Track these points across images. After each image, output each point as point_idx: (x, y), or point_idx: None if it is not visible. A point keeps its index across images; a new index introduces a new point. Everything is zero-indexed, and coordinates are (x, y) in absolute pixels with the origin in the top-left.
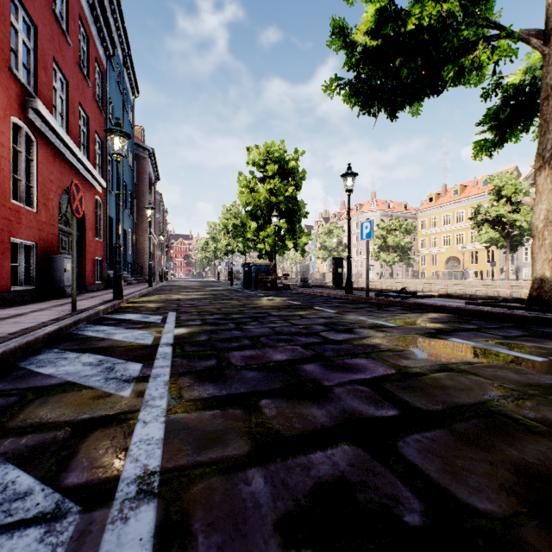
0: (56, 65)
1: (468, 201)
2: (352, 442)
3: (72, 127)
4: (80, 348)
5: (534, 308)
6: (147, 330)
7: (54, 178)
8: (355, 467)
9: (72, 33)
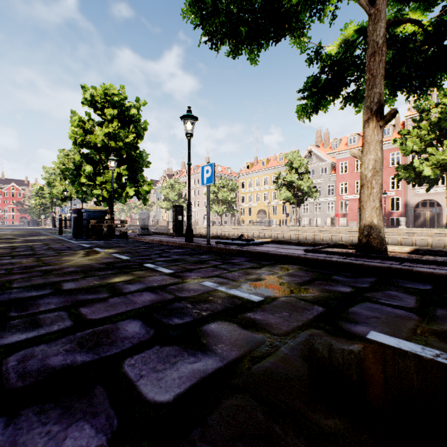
0: None
1: (271, 170)
2: None
3: None
4: None
5: (372, 255)
6: None
7: None
8: None
9: None
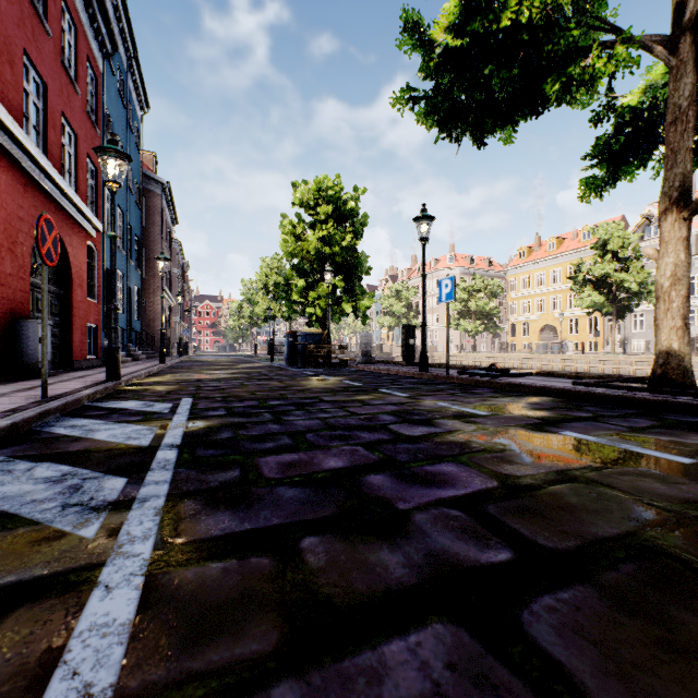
0: (28, 59)
1: (567, 257)
2: (448, 615)
3: (51, 146)
4: (38, 455)
5: (660, 389)
6: (146, 425)
7: (25, 215)
8: (459, 672)
9: (53, 18)
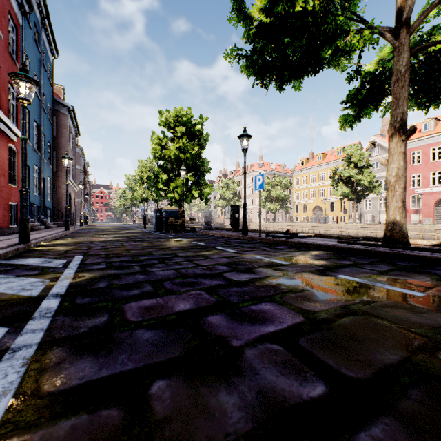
0: None
1: (328, 165)
2: None
3: None
4: None
5: (390, 245)
6: (40, 278)
7: None
8: None
9: None
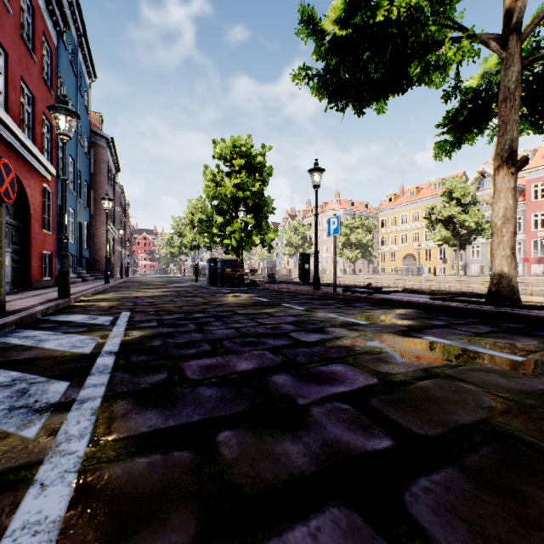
0: None
1: (423, 202)
2: (343, 500)
3: (12, 104)
4: None
5: (494, 303)
6: (89, 335)
7: None
8: None
9: None
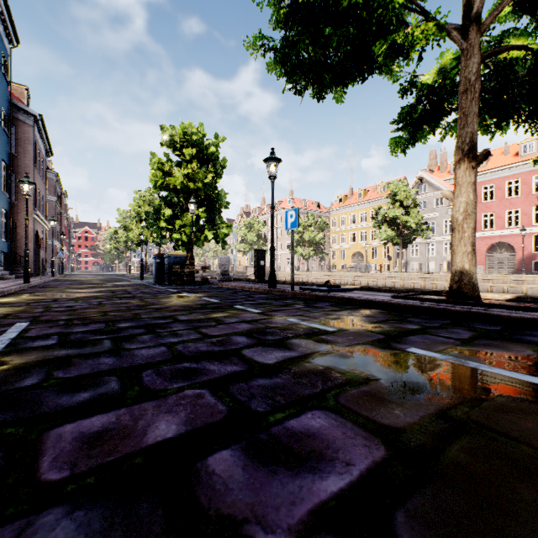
0: None
1: (370, 203)
2: None
3: None
4: None
5: (459, 301)
6: None
7: None
8: None
9: None
